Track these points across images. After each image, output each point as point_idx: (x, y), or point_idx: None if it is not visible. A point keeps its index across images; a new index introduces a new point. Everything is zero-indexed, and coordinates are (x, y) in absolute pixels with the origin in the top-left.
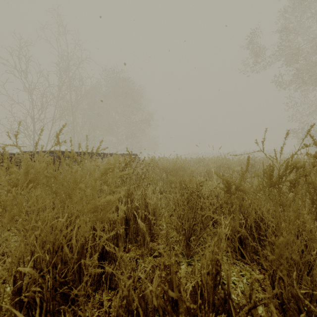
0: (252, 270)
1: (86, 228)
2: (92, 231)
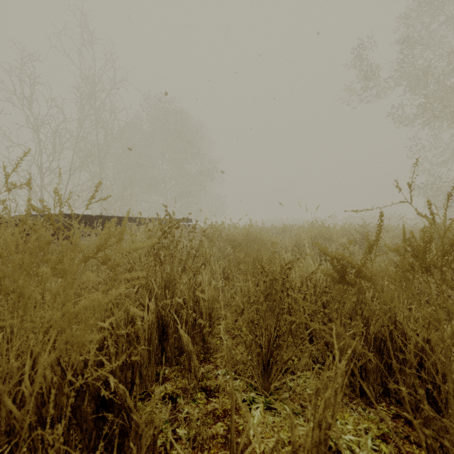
0: (380, 420)
1: (49, 361)
2: None
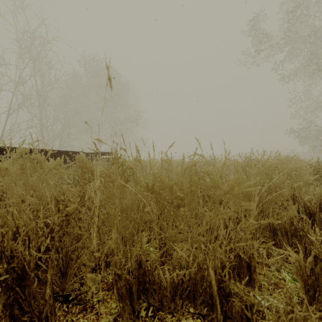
0: None
1: None
2: None
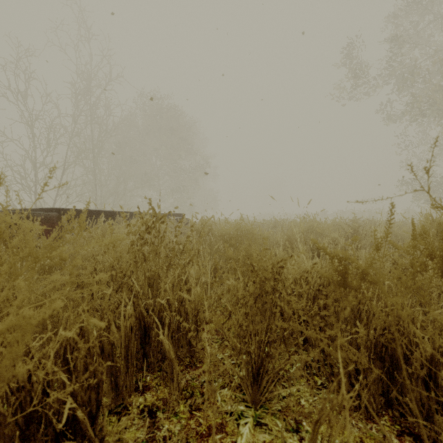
0: (384, 438)
1: None
2: (60, 360)
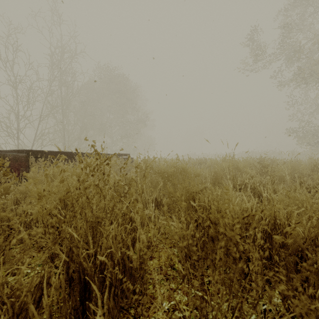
0: None
1: None
2: None
